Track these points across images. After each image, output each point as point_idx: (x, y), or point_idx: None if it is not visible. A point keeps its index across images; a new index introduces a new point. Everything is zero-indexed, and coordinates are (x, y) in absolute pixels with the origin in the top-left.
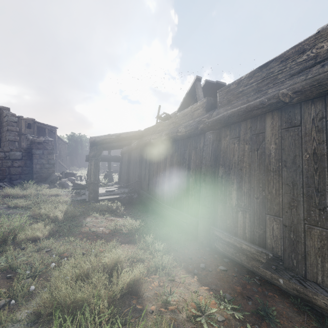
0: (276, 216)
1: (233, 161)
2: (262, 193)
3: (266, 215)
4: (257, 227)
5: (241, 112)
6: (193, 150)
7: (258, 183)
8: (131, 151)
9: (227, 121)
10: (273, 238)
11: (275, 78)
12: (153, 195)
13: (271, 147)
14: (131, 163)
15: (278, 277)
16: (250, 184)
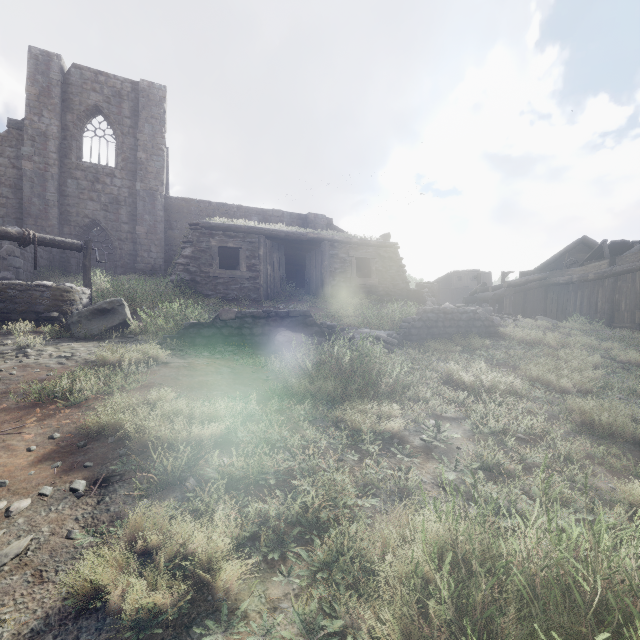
0: (638, 309)
1: (623, 291)
2: (634, 303)
3: (635, 310)
4: (632, 316)
5: (626, 270)
6: (600, 287)
7: (633, 299)
8: (528, 291)
9: (620, 273)
10: (638, 318)
11: (639, 259)
12: (563, 321)
13: (637, 285)
14: (529, 301)
15: (638, 330)
16: (630, 300)
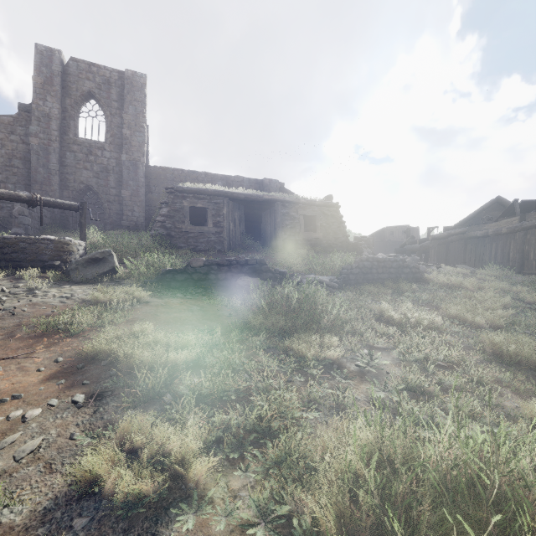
0: None
1: (531, 243)
2: None
3: None
4: None
5: (534, 225)
6: (512, 240)
7: None
8: (450, 243)
9: (529, 228)
10: None
11: None
12: (480, 268)
13: None
14: (451, 252)
15: None
16: None
